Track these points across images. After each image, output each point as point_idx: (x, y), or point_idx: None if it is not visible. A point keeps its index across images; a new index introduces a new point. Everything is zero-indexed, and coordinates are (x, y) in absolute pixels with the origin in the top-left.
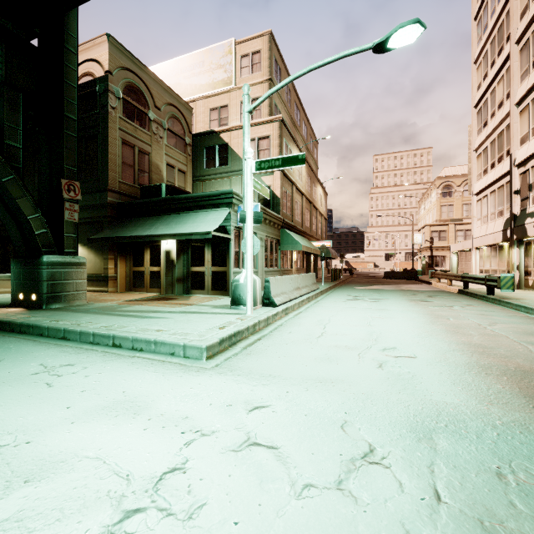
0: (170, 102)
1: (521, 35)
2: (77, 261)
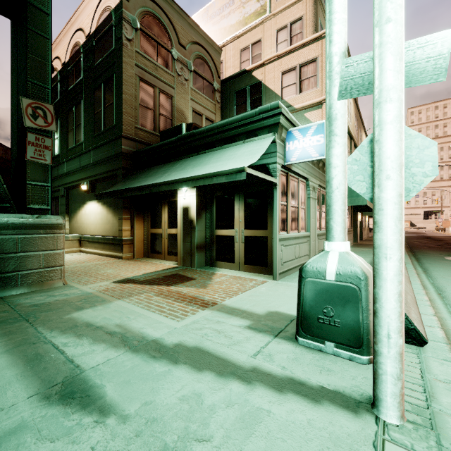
0: (196, 40)
1: None
2: (45, 222)
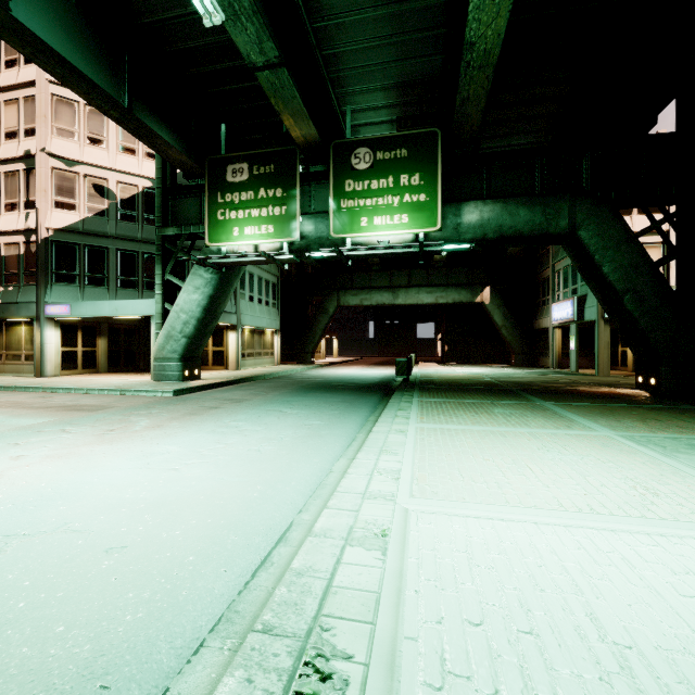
0: None
1: None
2: None
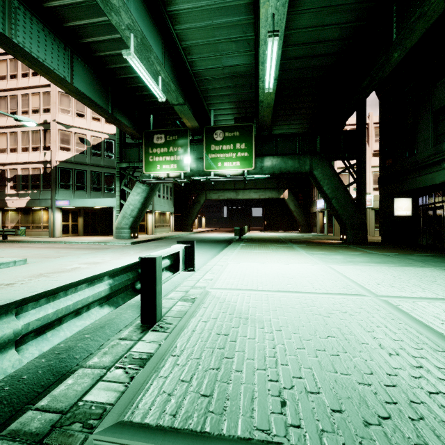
0: None
1: (2, 90)
2: None
